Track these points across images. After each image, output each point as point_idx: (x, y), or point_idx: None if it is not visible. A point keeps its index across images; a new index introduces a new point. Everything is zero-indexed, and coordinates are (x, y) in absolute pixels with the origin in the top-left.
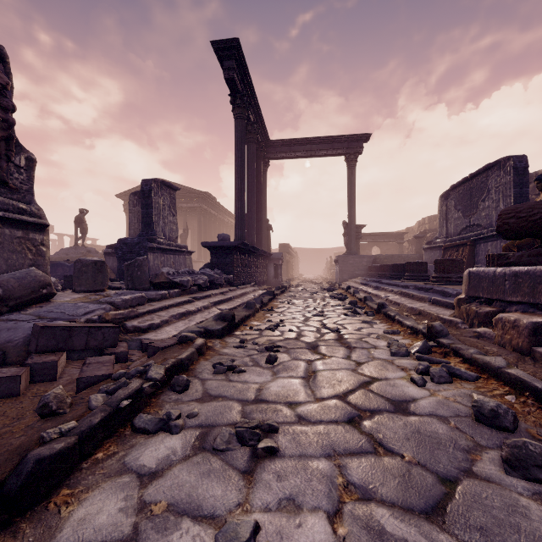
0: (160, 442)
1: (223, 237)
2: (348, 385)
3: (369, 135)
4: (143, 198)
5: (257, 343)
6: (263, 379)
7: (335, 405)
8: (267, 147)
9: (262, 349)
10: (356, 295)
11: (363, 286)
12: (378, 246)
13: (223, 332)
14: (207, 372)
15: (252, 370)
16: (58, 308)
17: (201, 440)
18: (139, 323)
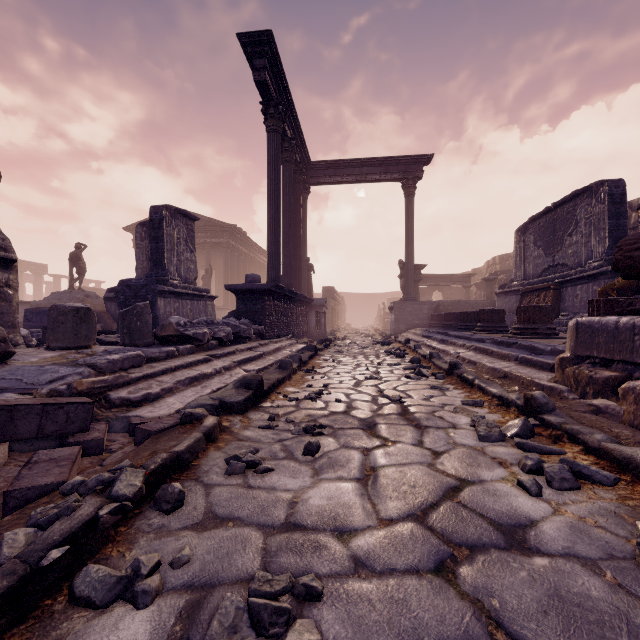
0: (111, 629)
1: (252, 278)
2: (426, 494)
3: (431, 156)
4: (152, 229)
5: (293, 420)
6: (299, 484)
7: (412, 534)
8: (307, 170)
9: (298, 430)
10: (417, 351)
11: (425, 339)
12: (440, 290)
13: (247, 405)
14: (216, 471)
15: (284, 467)
16: (14, 373)
17: (186, 621)
18: (129, 393)
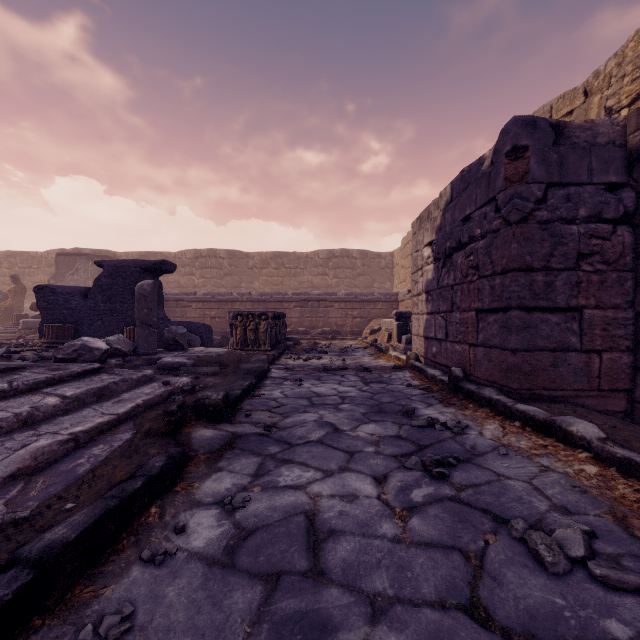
0: None
1: None
2: None
3: None
4: None
5: None
6: None
7: None
8: None
9: None
10: None
11: None
12: None
13: None
14: None
15: None
16: None
17: None
18: None
